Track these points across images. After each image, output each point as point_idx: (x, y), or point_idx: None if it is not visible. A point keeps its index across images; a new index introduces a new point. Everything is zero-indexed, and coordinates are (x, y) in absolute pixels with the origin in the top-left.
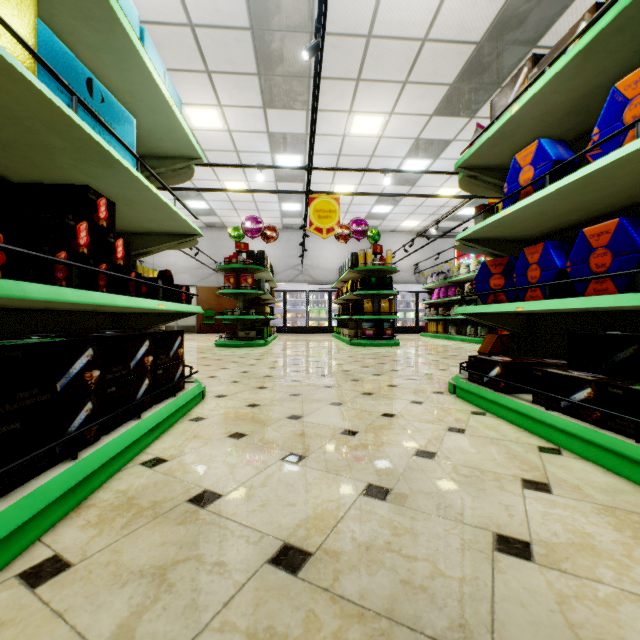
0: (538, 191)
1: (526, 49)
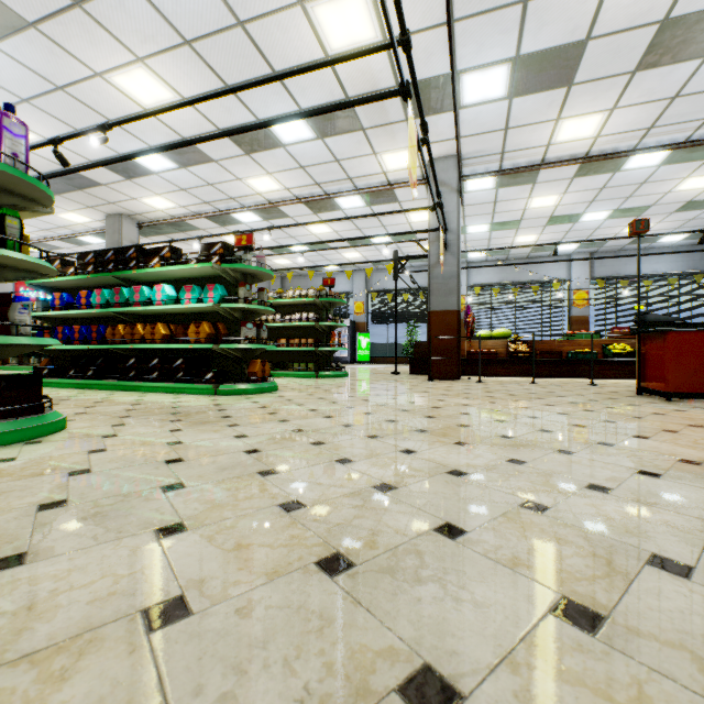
0: (62, 309)
1: (76, 189)
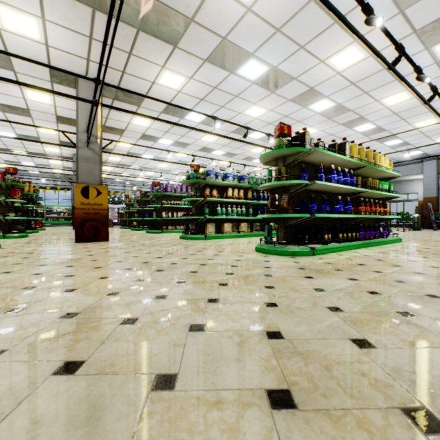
0: None
1: None
